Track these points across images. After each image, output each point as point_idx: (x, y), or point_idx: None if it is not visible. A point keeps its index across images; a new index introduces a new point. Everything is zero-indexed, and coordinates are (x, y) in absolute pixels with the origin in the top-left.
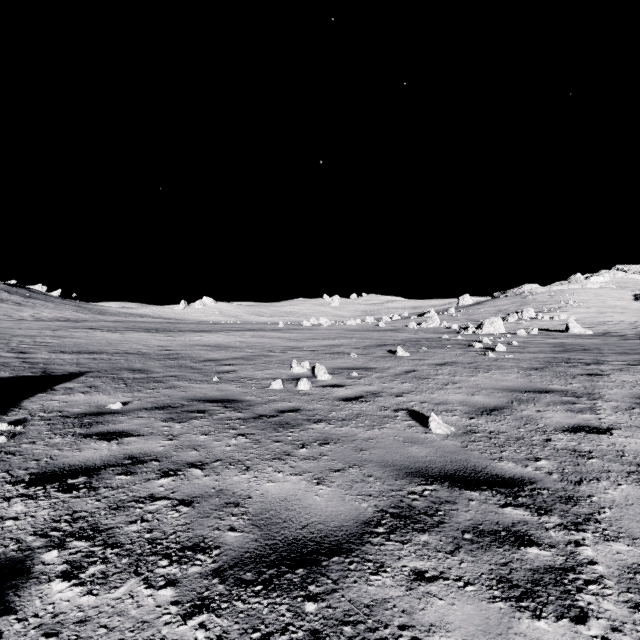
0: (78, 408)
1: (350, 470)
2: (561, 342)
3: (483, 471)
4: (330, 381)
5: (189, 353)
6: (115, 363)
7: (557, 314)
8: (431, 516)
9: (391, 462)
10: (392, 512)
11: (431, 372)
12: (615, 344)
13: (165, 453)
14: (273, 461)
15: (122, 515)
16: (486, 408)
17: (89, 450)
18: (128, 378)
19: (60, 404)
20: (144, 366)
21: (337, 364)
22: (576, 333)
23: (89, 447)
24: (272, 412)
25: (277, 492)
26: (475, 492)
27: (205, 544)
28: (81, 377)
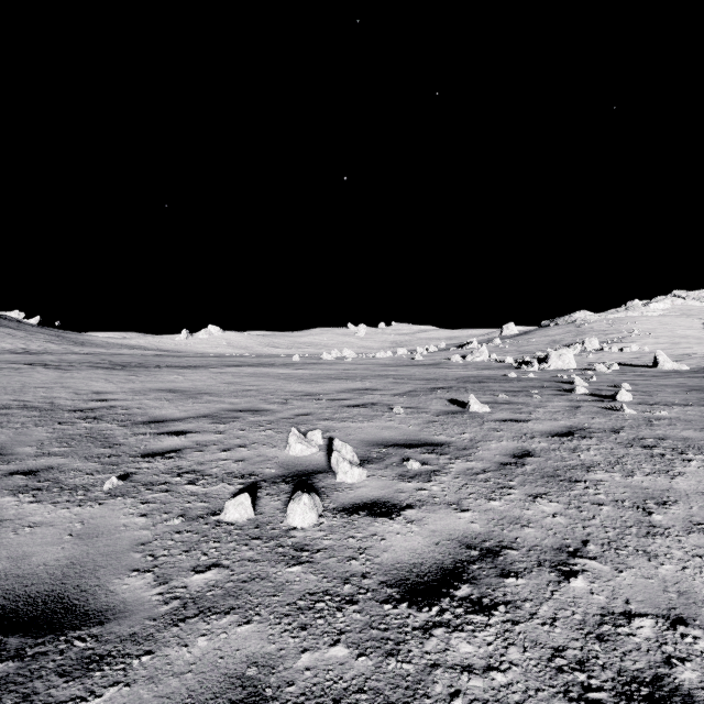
0: None
1: None
2: (680, 383)
3: None
4: (364, 488)
5: (131, 406)
6: None
7: (624, 345)
8: None
9: None
10: None
11: (568, 458)
12: None
13: None
14: None
15: None
16: None
17: None
18: None
19: None
20: (10, 439)
21: (373, 432)
22: (668, 369)
23: None
24: None
25: None
26: None
27: None
28: None
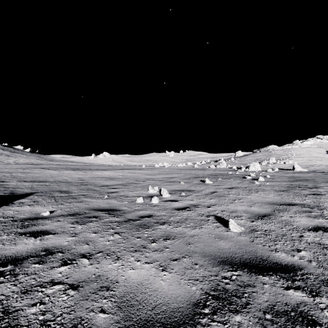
0: (24, 215)
1: (183, 259)
2: (292, 175)
3: (267, 260)
4: (169, 198)
5: (93, 182)
6: (52, 187)
7: (287, 161)
8: (240, 298)
9: (208, 253)
10: (213, 294)
11: (225, 193)
12: (321, 177)
13: (68, 246)
14: (134, 252)
15: (28, 298)
16: (260, 215)
17: (21, 244)
18: (57, 196)
19: (14, 212)
20: (68, 189)
21: (173, 188)
22: (298, 171)
23: (22, 242)
24: (136, 217)
25: (136, 277)
26: (266, 277)
27: (81, 326)
28: (31, 196)
